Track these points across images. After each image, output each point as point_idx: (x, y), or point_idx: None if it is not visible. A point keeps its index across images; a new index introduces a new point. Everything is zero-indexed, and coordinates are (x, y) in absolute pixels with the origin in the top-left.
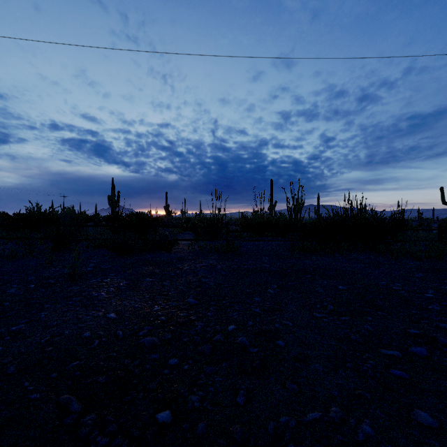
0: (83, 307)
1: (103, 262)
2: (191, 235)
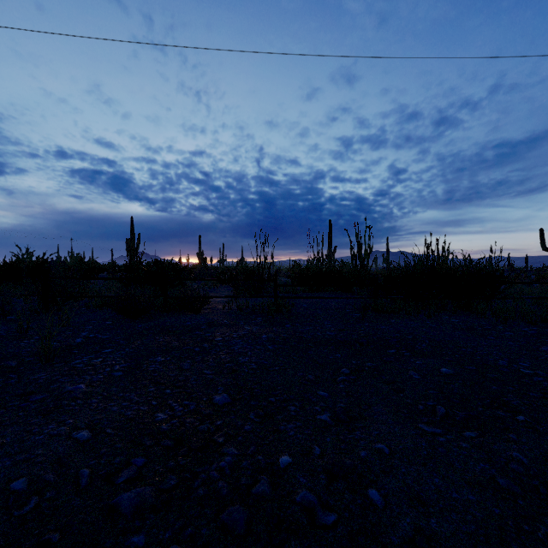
0: (40, 415)
1: (101, 330)
2: (229, 290)
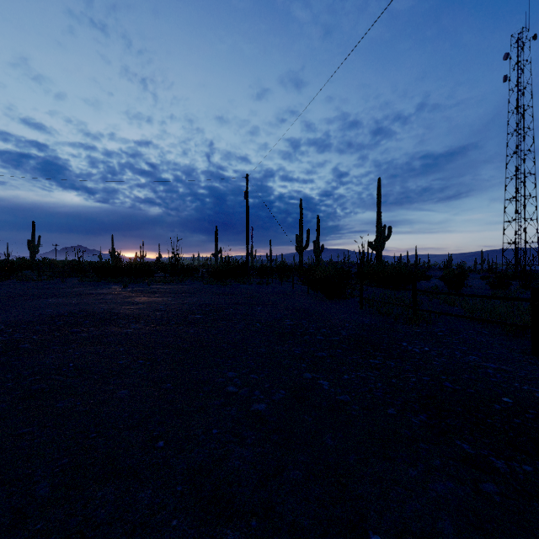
0: None
1: None
2: None
